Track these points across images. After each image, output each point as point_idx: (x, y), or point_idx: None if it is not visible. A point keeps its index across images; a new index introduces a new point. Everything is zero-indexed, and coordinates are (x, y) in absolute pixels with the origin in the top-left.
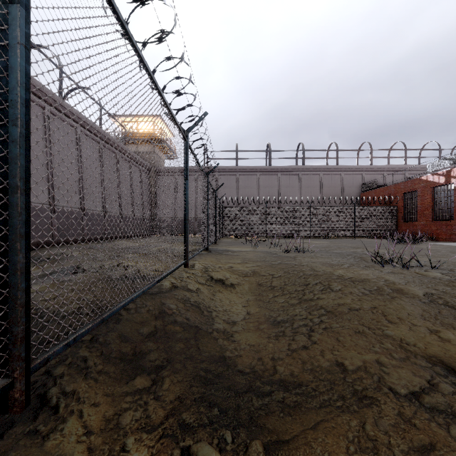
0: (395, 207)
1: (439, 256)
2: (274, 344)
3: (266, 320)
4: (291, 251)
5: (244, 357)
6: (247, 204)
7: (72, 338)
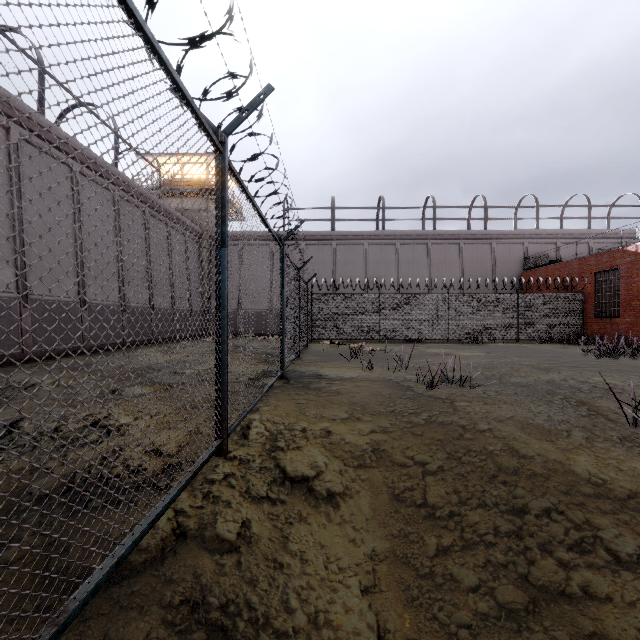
0: (580, 295)
1: None
2: None
3: None
4: (440, 384)
5: None
6: (349, 288)
7: None
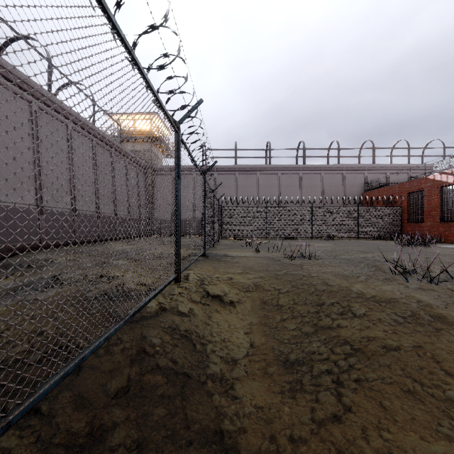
0: (399, 207)
1: None
2: (291, 408)
3: (276, 359)
4: (297, 257)
5: (249, 434)
6: (246, 203)
7: None
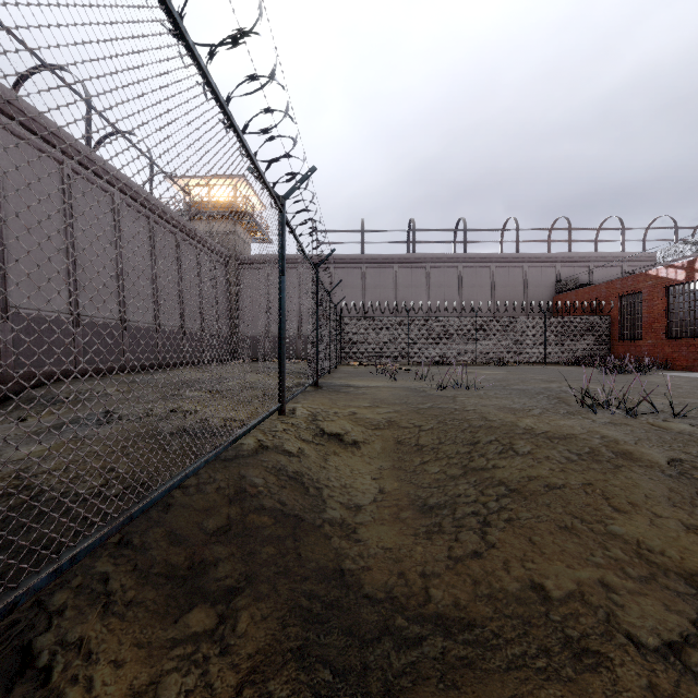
0: (607, 318)
1: (681, 395)
2: (425, 548)
3: (411, 503)
4: (448, 387)
5: (374, 571)
6: (379, 312)
7: (67, 557)
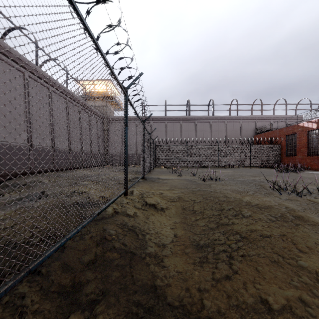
0: (279, 145)
1: (318, 183)
2: (200, 272)
3: (191, 244)
4: (207, 179)
5: (173, 287)
6: (173, 143)
7: None
